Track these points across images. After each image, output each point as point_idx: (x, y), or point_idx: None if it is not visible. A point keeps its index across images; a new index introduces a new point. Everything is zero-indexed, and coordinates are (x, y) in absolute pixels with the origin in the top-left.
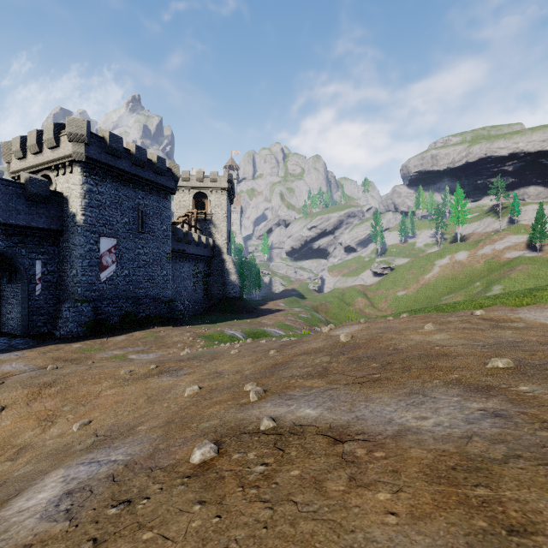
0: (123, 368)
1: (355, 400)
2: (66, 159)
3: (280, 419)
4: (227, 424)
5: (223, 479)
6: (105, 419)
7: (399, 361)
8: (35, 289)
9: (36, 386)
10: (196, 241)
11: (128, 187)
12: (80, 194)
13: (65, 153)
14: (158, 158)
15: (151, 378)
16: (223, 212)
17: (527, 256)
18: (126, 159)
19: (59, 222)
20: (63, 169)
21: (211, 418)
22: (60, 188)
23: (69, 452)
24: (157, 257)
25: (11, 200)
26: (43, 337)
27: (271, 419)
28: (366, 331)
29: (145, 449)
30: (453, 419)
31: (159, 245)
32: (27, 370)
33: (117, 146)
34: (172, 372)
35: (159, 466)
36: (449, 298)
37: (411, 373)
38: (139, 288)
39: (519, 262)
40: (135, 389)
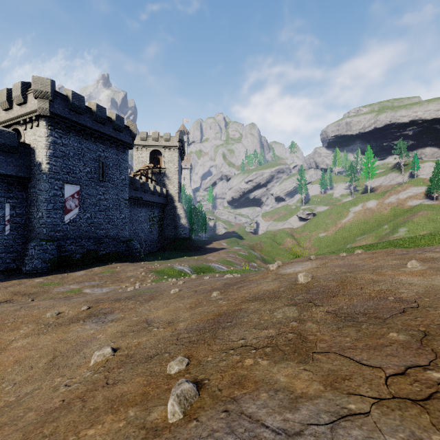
0: (54, 309)
1: None
2: (32, 114)
3: None
4: None
5: None
6: None
7: None
8: (4, 230)
9: None
10: (152, 190)
11: (90, 141)
12: (45, 145)
13: (31, 109)
14: (117, 117)
15: (75, 325)
16: (174, 167)
17: (426, 204)
18: (88, 116)
19: (27, 170)
20: (31, 123)
21: None
22: (28, 140)
23: None
24: (117, 202)
25: None
26: (10, 273)
27: None
28: (326, 270)
29: None
30: None
31: (118, 192)
32: None
33: (79, 104)
34: (100, 317)
35: None
36: (363, 238)
37: None
38: (100, 229)
39: (419, 209)
40: (49, 340)
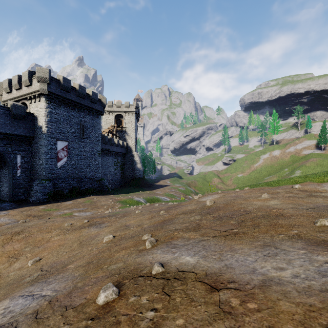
0: (67, 222)
1: (222, 250)
2: (36, 93)
3: (167, 264)
4: (128, 267)
5: (119, 325)
6: (50, 257)
7: (249, 220)
8: (17, 173)
9: (9, 234)
10: (116, 143)
11: (74, 110)
12: (45, 114)
13: (35, 89)
14: (93, 93)
15: (84, 229)
16: (132, 126)
17: (316, 153)
18: (73, 93)
19: (32, 131)
20: (34, 99)
21: (117, 261)
22: (32, 111)
23: (20, 283)
24: (92, 153)
25: (2, 118)
26: (21, 202)
27: (160, 265)
28: (223, 198)
29: (67, 286)
30: (307, 270)
31: (93, 146)
32: (10, 222)
33: (67, 85)
34: (97, 225)
35: (73, 305)
36: (269, 178)
37: (260, 229)
38: (81, 172)
39: (311, 156)
40: (73, 236)
